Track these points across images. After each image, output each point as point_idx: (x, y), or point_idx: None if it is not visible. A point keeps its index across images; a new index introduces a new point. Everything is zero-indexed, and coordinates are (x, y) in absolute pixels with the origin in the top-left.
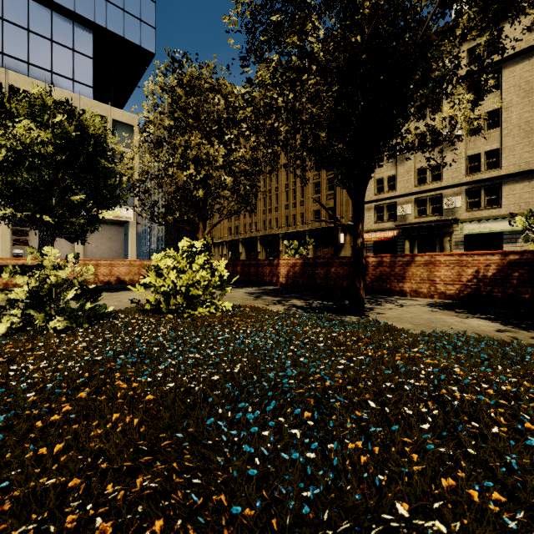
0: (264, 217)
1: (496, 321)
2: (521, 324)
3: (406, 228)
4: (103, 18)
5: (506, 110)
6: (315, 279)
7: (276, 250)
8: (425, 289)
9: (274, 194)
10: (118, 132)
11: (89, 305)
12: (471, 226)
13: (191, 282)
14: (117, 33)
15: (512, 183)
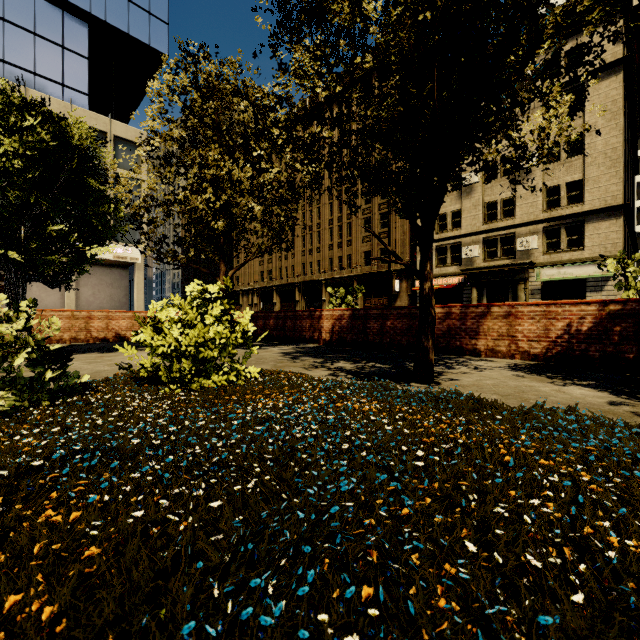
0: (303, 259)
1: (602, 390)
2: (635, 393)
3: (474, 273)
4: (102, 9)
5: (589, 134)
6: (367, 334)
7: (318, 300)
8: (504, 347)
9: (316, 232)
10: (121, 151)
11: (50, 374)
12: (549, 271)
13: (202, 340)
14: (119, 28)
15: (597, 221)
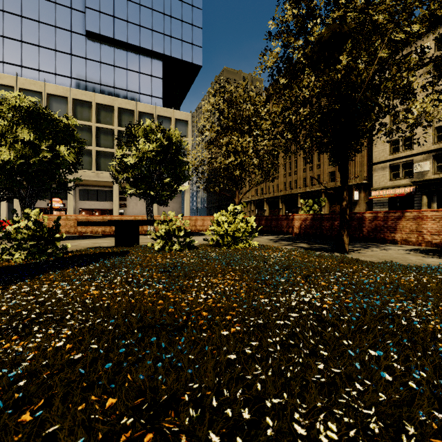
0: (284, 180)
1: None
2: None
3: (423, 184)
4: (169, 50)
5: None
6: (322, 230)
7: (295, 207)
8: (414, 238)
9: (294, 160)
10: (178, 126)
11: (188, 239)
12: None
13: (235, 229)
14: (177, 58)
15: None
